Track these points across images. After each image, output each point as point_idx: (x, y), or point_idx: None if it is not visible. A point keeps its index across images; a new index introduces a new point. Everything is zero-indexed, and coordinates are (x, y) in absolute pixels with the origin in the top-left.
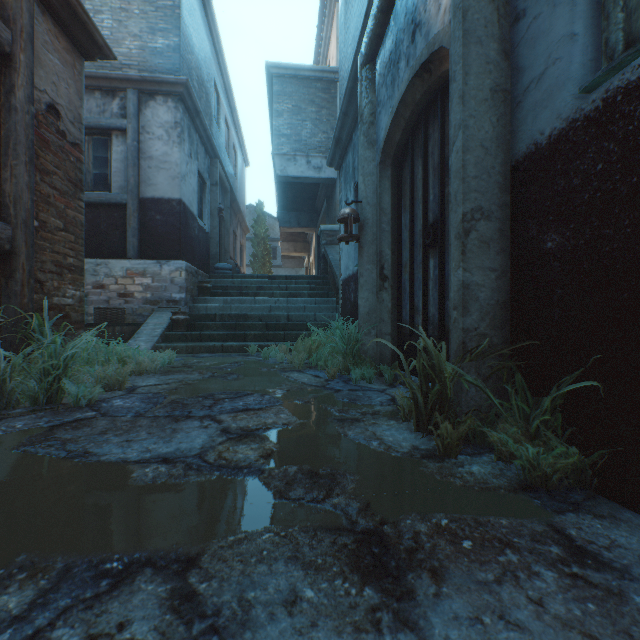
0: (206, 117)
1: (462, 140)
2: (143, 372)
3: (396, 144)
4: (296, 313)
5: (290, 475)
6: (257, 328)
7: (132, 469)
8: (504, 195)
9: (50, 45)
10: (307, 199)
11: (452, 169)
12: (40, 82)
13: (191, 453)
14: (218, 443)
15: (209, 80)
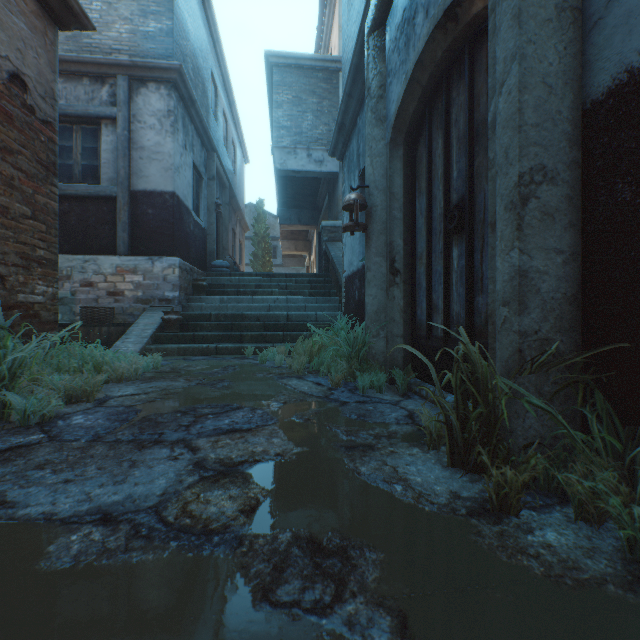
0: (202, 108)
1: (518, 74)
2: (122, 379)
3: (410, 117)
4: (296, 313)
5: (280, 549)
6: (254, 328)
7: (52, 536)
8: (574, 150)
9: (14, 6)
10: (308, 196)
11: (499, 119)
12: (1, 46)
13: (145, 504)
14: (186, 486)
15: (206, 70)
